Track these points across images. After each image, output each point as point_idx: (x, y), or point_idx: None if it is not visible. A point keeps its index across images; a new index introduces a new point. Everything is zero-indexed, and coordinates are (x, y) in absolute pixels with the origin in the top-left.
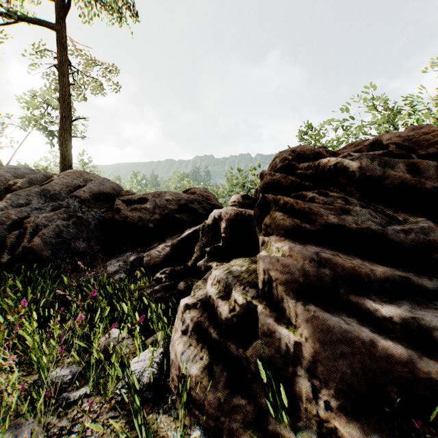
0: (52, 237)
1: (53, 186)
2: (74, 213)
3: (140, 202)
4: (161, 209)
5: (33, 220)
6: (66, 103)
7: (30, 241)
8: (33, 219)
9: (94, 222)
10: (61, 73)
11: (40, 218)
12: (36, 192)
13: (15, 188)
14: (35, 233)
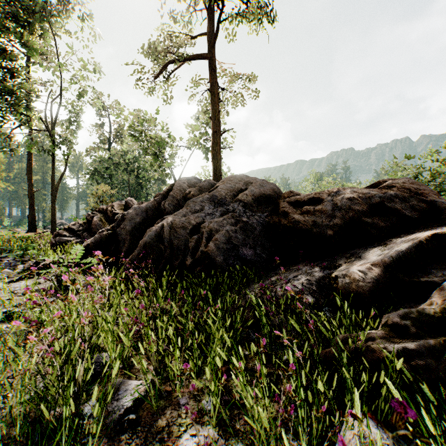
0: (223, 242)
1: (219, 191)
2: (239, 217)
3: (311, 204)
4: (342, 211)
5: (207, 225)
6: (217, 119)
7: (205, 245)
8: (207, 224)
9: (258, 228)
10: (213, 93)
11: (213, 223)
12: (207, 198)
13: (189, 196)
14: (209, 237)
